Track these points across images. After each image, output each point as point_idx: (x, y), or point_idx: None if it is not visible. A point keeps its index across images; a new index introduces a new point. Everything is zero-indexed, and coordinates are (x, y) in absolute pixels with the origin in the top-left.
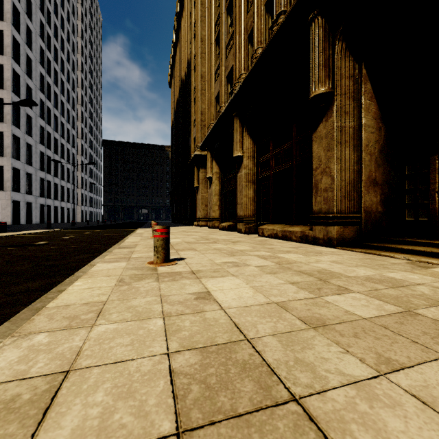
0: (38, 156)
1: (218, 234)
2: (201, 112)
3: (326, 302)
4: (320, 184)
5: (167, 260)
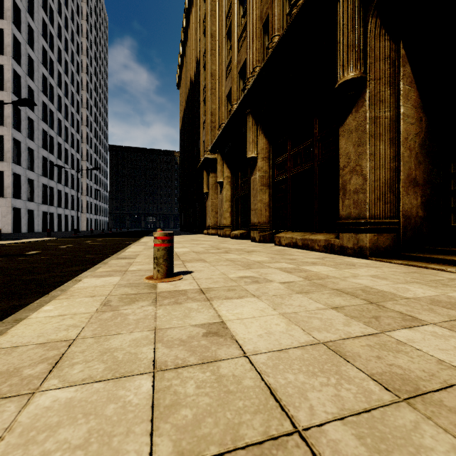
0: (40, 161)
1: (230, 243)
2: (211, 112)
3: (398, 342)
4: (349, 185)
5: (170, 274)
